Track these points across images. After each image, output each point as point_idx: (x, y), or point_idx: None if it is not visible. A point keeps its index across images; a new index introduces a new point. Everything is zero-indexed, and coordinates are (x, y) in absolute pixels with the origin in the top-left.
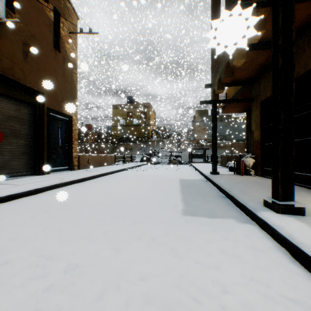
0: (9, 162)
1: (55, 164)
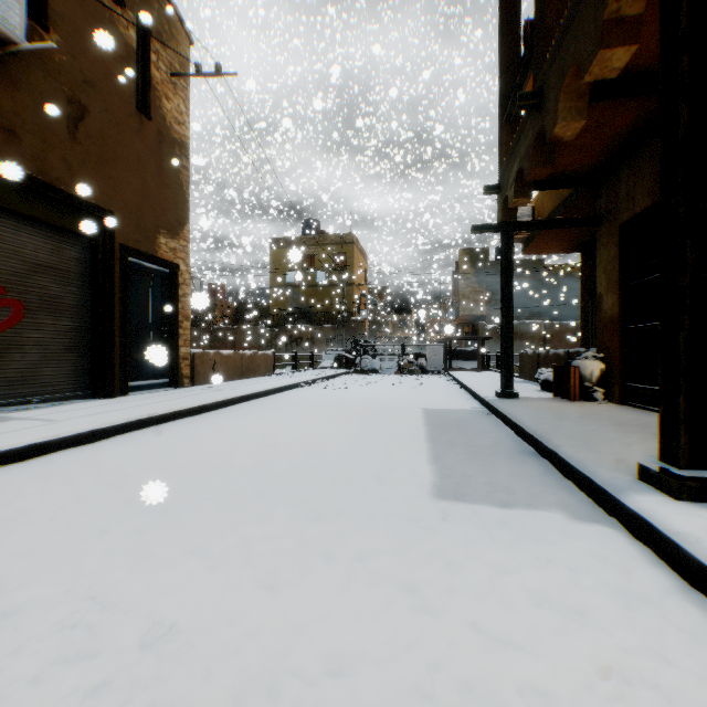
0: (37, 369)
1: (140, 372)
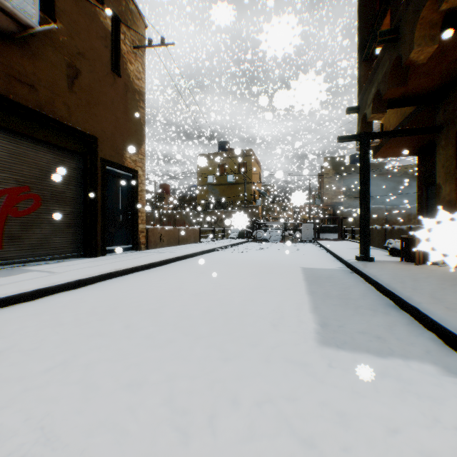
0: (49, 238)
1: (113, 241)
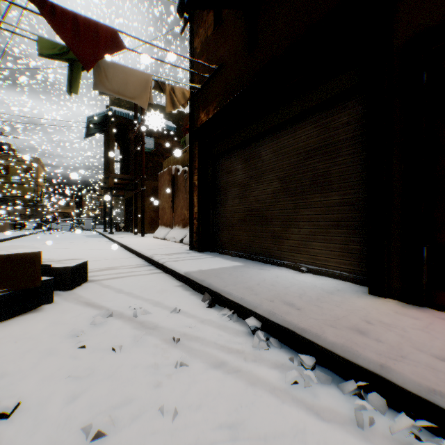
0: None
1: None
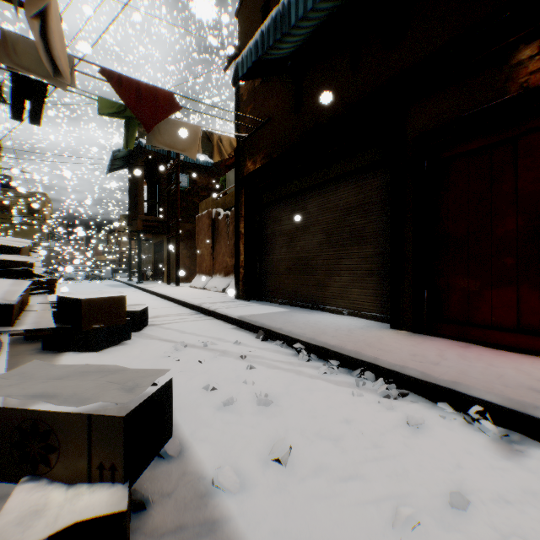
0: None
1: None
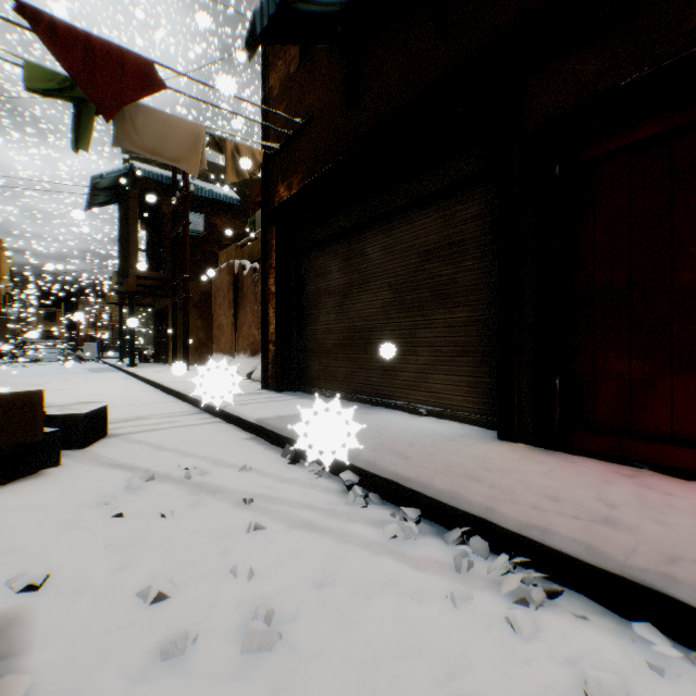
0: None
1: None
